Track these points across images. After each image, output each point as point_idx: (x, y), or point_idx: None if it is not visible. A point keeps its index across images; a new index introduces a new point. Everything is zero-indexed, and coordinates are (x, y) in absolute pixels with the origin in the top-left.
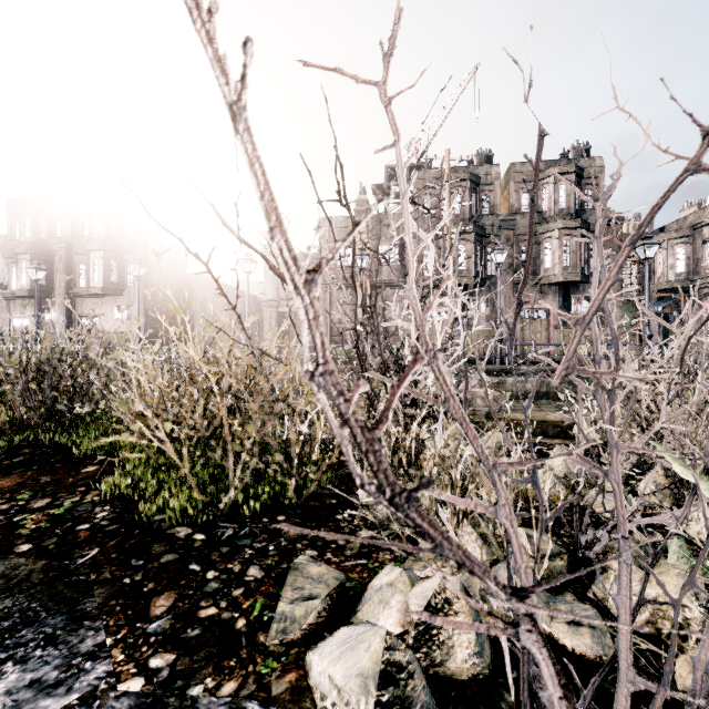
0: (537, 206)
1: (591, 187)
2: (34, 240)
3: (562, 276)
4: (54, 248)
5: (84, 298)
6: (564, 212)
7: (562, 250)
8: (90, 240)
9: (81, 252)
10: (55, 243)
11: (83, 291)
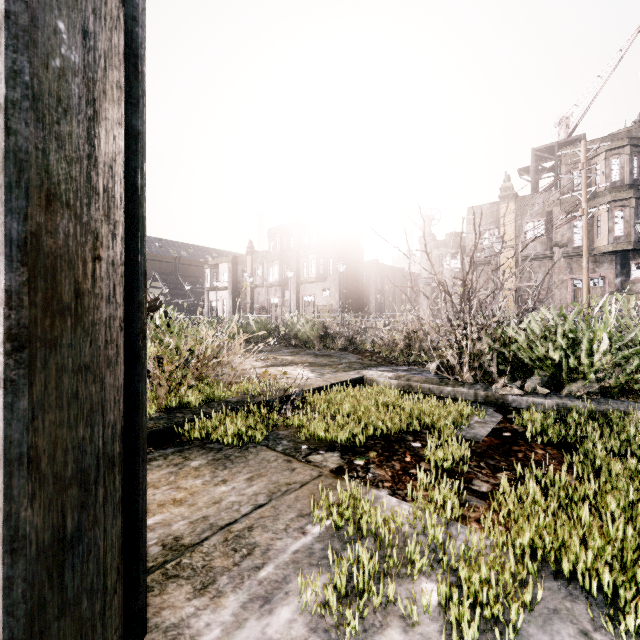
0: None
1: None
2: (281, 252)
3: None
4: (291, 255)
5: (305, 284)
6: None
7: None
8: (308, 248)
9: (304, 255)
10: (291, 252)
11: (305, 280)
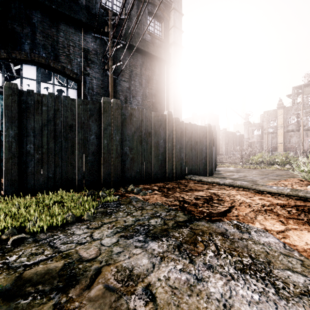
0: None
1: None
2: None
3: None
4: None
5: None
6: None
7: None
8: None
9: None
10: None
11: None
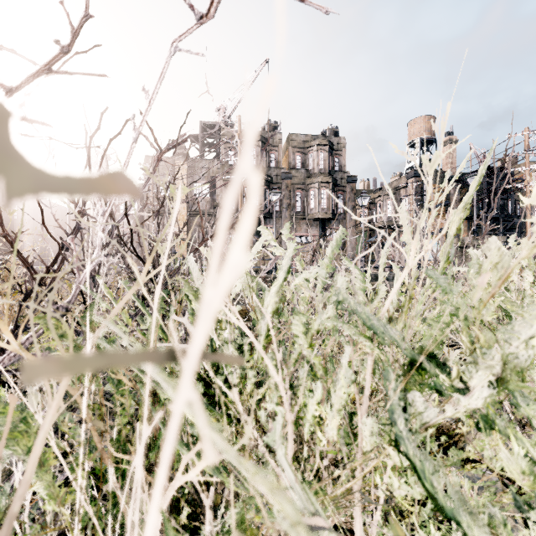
0: (306, 165)
1: (338, 157)
2: None
3: (320, 214)
4: None
5: None
6: (322, 171)
7: (321, 197)
8: None
9: None
10: None
11: None
